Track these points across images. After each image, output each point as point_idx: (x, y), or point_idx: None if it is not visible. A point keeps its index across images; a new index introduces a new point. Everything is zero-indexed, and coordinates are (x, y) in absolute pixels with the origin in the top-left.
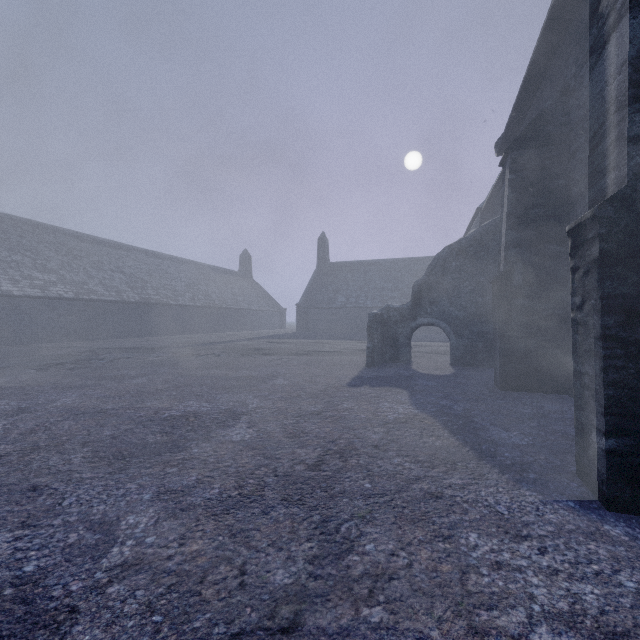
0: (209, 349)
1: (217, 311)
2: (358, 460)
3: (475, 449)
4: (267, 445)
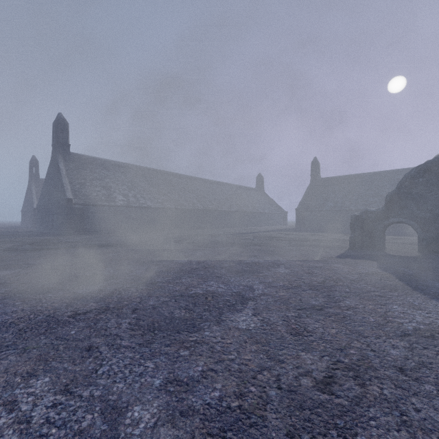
0: (245, 236)
1: (243, 214)
2: (343, 283)
3: (412, 287)
4: (297, 275)
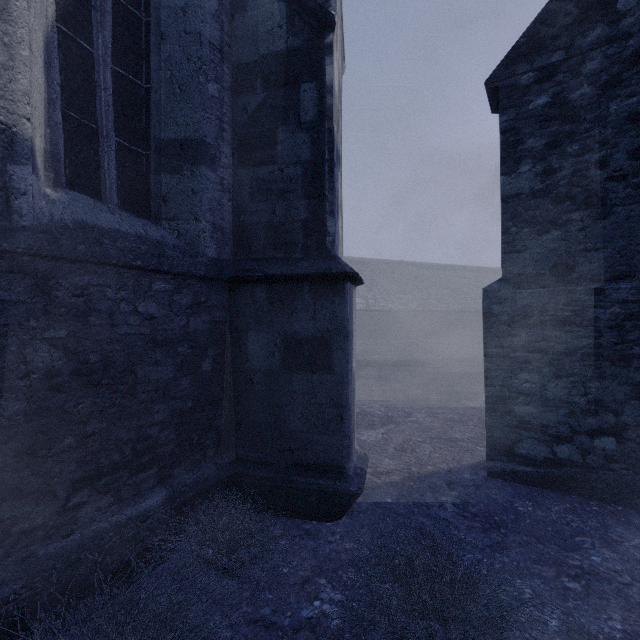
0: None
1: None
2: None
3: None
4: None
